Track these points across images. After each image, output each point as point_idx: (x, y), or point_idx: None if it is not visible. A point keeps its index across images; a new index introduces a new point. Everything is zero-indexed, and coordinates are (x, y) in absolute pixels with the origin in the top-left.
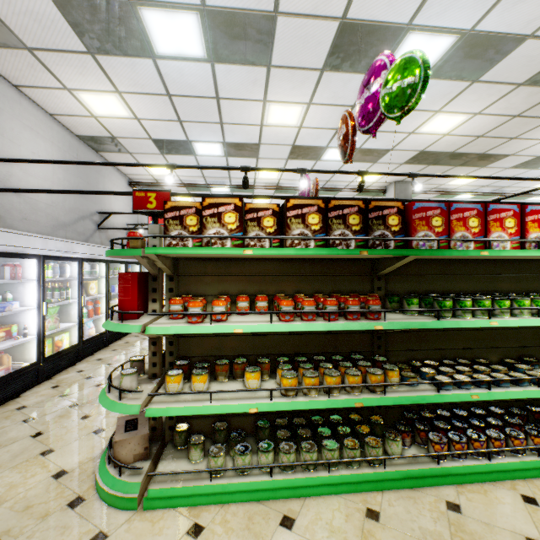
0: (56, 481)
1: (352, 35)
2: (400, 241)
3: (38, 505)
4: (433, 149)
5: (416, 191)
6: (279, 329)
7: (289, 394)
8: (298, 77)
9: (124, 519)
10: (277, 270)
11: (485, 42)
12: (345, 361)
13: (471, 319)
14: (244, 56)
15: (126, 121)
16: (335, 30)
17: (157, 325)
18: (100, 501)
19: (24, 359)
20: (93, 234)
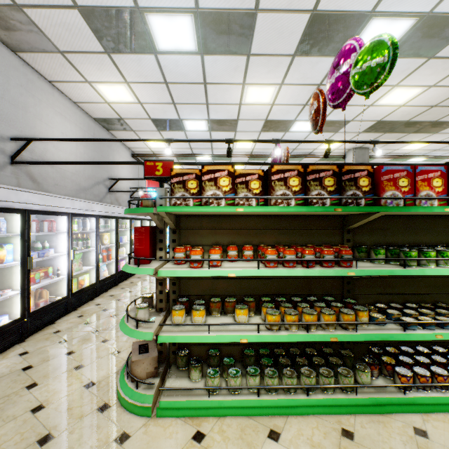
0: (88, 390)
1: (321, 24)
2: (370, 200)
3: (75, 408)
4: (389, 119)
5: (372, 156)
6: (265, 274)
7: (273, 328)
8: (272, 62)
9: (141, 423)
10: (260, 224)
11: (442, 22)
12: (319, 302)
13: (435, 268)
14: (228, 48)
15: (131, 106)
16: (306, 21)
17: (166, 269)
18: (122, 408)
19: (57, 293)
20: (105, 196)
